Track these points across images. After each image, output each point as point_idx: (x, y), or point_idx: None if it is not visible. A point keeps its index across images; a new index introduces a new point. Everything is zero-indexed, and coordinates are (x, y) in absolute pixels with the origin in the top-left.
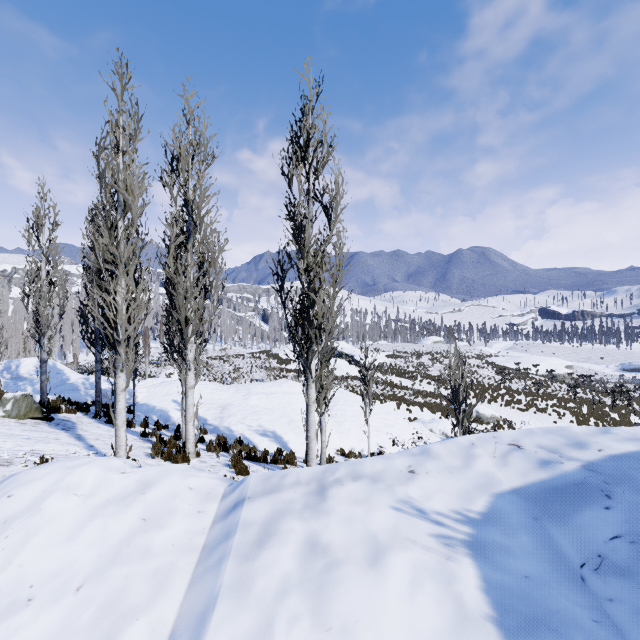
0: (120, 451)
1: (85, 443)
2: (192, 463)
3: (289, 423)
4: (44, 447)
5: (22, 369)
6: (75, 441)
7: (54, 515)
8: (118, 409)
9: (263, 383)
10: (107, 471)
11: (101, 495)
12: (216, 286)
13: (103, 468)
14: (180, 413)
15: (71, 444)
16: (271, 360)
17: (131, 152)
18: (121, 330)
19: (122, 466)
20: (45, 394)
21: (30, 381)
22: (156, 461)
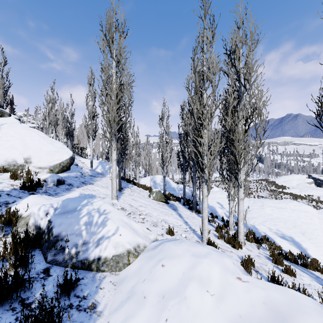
0: (204, 232)
1: (183, 219)
2: (243, 249)
3: (302, 233)
4: (167, 218)
5: (156, 179)
6: (179, 217)
7: (196, 312)
8: (203, 207)
9: (272, 200)
10: (225, 271)
11: (230, 304)
12: (260, 130)
13: (221, 267)
14: (221, 210)
15: (177, 219)
16: (270, 185)
17: (210, 49)
18: (205, 159)
19: (234, 268)
20: (165, 191)
21: (159, 184)
22: (221, 242)
